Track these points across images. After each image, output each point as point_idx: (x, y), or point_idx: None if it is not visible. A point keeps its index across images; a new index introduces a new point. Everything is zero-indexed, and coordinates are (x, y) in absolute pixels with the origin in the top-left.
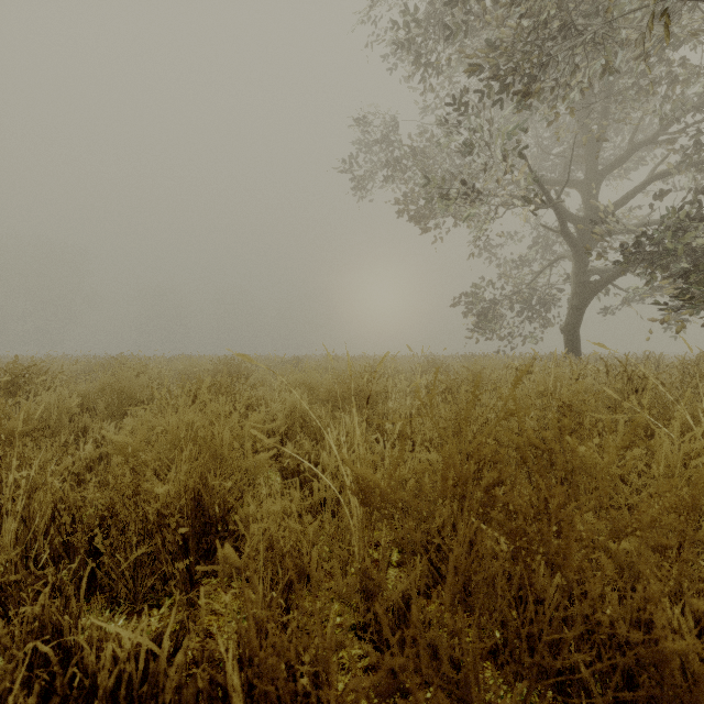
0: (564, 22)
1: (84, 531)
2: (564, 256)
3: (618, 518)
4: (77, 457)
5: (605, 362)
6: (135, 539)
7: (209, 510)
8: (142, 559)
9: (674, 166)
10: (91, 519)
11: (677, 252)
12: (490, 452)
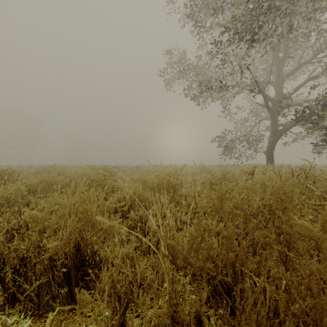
0: (269, 0)
1: (10, 267)
2: (266, 118)
3: (324, 264)
4: (16, 220)
5: (291, 168)
6: (39, 272)
7: (84, 252)
8: (42, 284)
9: (320, 74)
10: (12, 261)
11: (322, 115)
12: (261, 235)
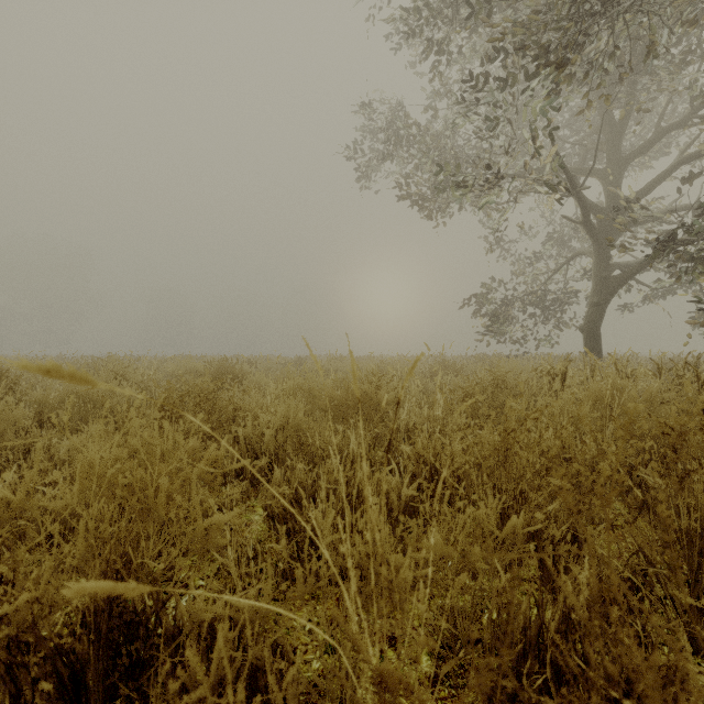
0: None
1: None
2: (583, 251)
3: None
4: None
5: (657, 364)
6: None
7: (135, 602)
8: None
9: None
10: None
11: None
12: None
